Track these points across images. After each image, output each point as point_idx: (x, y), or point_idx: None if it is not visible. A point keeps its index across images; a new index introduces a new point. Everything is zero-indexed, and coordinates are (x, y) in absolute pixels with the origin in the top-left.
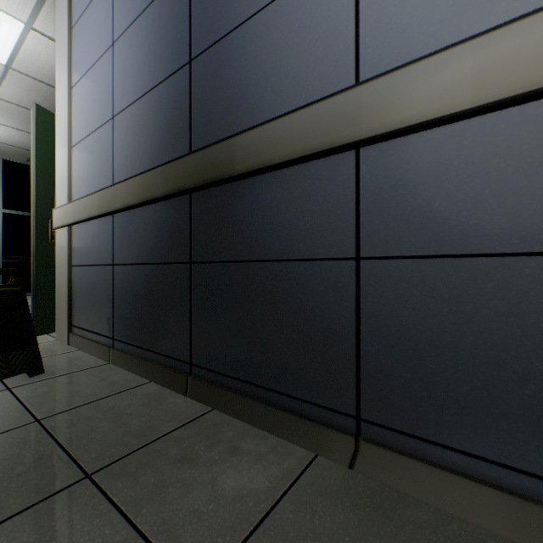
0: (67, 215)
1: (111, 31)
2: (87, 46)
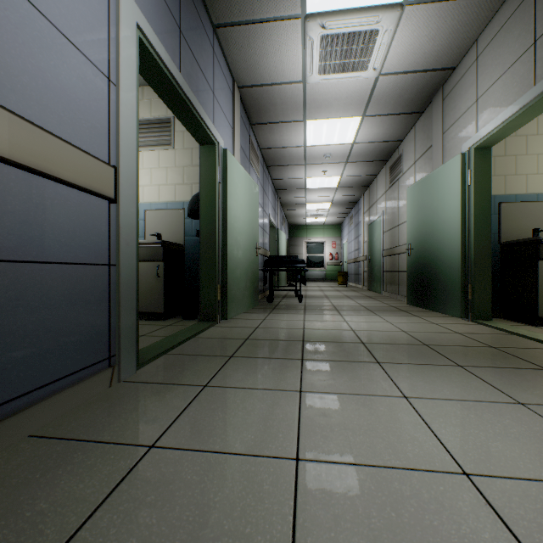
0: None
1: None
2: None
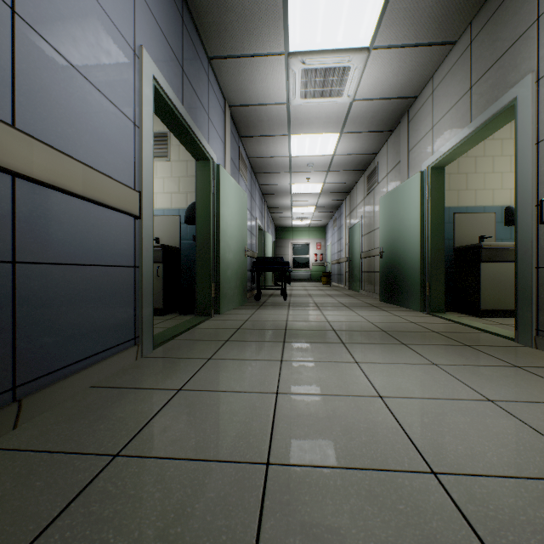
0: None
1: None
2: None
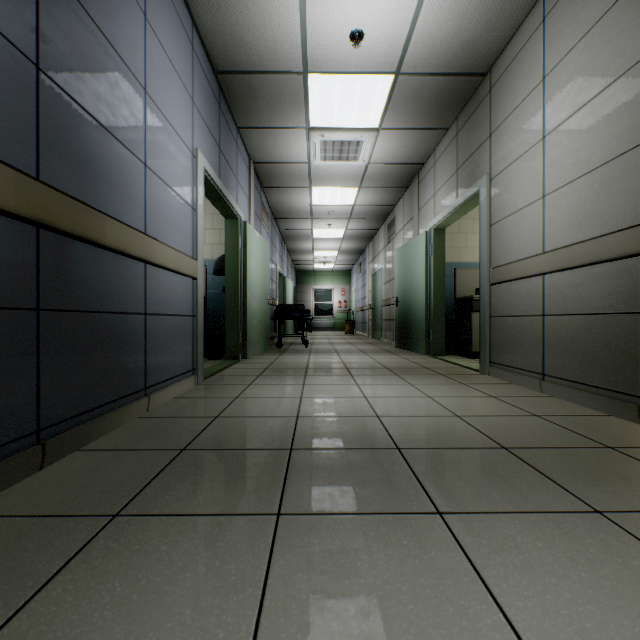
0: None
1: None
2: None
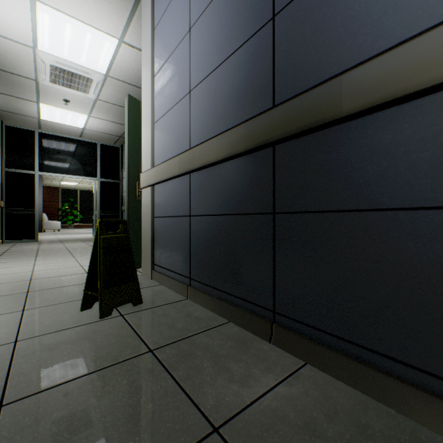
0: (151, 177)
1: (188, 20)
2: (167, 39)
